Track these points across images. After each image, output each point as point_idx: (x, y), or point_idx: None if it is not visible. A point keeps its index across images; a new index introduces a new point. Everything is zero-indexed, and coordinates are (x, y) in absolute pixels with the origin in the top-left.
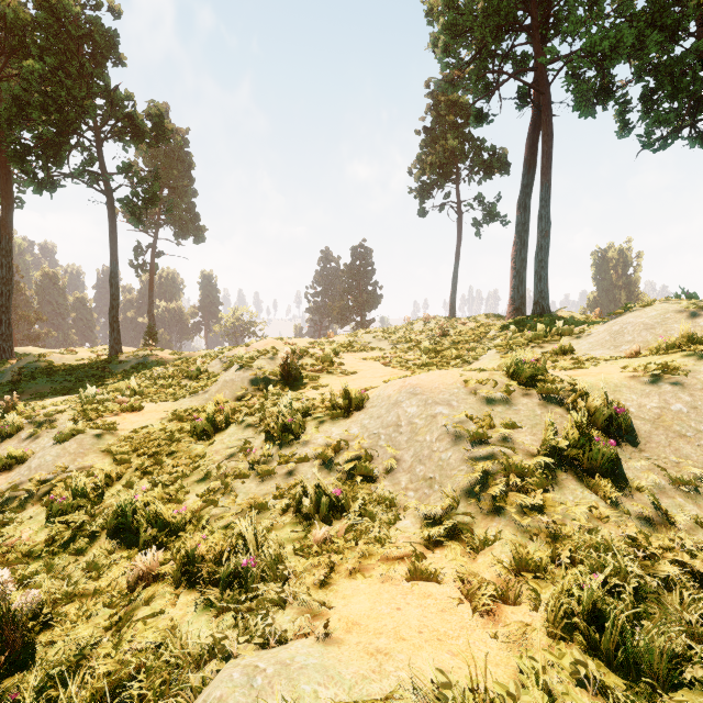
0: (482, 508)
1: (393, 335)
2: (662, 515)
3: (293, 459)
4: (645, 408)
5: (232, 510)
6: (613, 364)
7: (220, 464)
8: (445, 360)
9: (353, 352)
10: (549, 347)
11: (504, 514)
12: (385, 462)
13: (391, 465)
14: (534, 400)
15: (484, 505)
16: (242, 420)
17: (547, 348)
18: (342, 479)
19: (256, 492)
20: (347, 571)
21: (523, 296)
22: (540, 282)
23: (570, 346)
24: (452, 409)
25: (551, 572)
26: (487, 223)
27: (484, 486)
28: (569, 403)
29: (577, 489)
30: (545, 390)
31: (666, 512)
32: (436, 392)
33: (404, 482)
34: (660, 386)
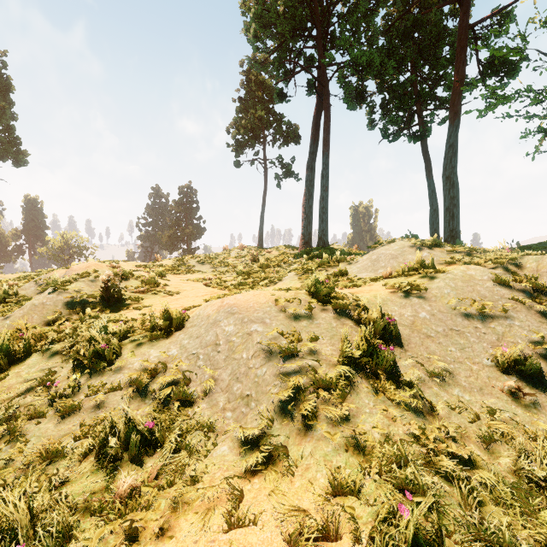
0: (296, 422)
1: (214, 260)
2: (428, 404)
3: (104, 389)
4: (404, 316)
5: (17, 462)
6: (377, 283)
7: (10, 403)
8: (256, 281)
9: (178, 274)
10: (332, 271)
11: (316, 427)
12: (203, 384)
13: (209, 385)
14: (330, 314)
15: (298, 420)
16: (48, 347)
17: (330, 271)
18: (157, 406)
19: (53, 434)
20: (154, 533)
21: (310, 233)
22: (323, 223)
23: (346, 270)
24: (265, 326)
25: (364, 488)
26: (285, 178)
27: (297, 399)
28: (355, 316)
29: (369, 391)
30: (338, 306)
31: (431, 402)
32: (251, 311)
33: (222, 403)
34: (411, 299)
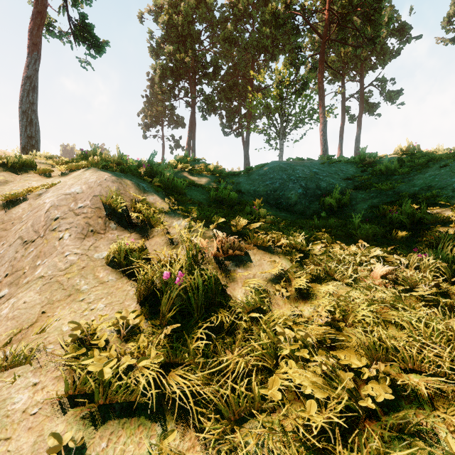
0: None
1: None
2: None
3: None
4: None
5: None
6: None
7: None
8: None
9: None
10: None
11: None
12: None
13: None
14: None
15: None
16: None
17: None
18: None
19: None
20: None
21: None
22: None
23: None
24: None
25: None
26: (176, 148)
27: None
28: None
29: None
30: None
31: None
32: None
33: None
34: None
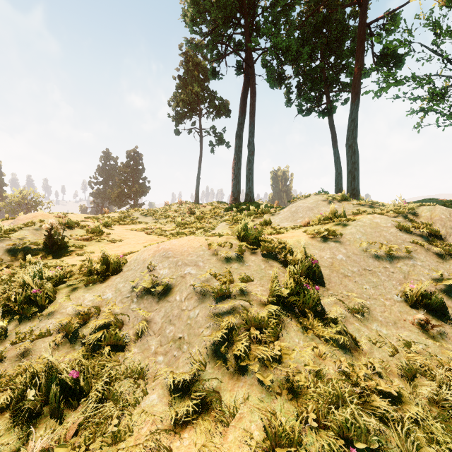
0: (228, 366)
1: (156, 213)
2: (352, 340)
3: (31, 336)
4: (324, 258)
5: None
6: (297, 230)
7: None
8: (192, 230)
9: (123, 224)
10: (258, 221)
11: (249, 371)
12: (135, 327)
13: (142, 328)
14: (259, 257)
15: (230, 363)
16: None
17: (256, 221)
18: (87, 351)
19: None
20: None
21: (239, 191)
22: (249, 182)
23: (270, 220)
24: (198, 269)
25: (302, 440)
26: (218, 145)
27: (229, 341)
28: (281, 258)
29: (299, 330)
30: (266, 249)
31: (355, 338)
32: (185, 255)
33: (154, 346)
34: (329, 243)
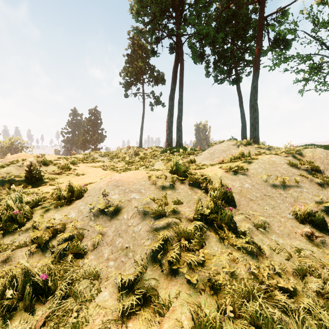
0: (164, 269)
1: (110, 154)
2: (257, 248)
3: (12, 246)
4: (235, 187)
5: None
6: (215, 166)
7: None
8: (137, 167)
9: (86, 163)
10: (185, 160)
11: (180, 273)
12: (92, 239)
13: (97, 240)
14: (187, 186)
15: (165, 266)
16: None
17: (184, 160)
18: (55, 258)
19: None
20: None
21: (171, 138)
22: (179, 132)
23: (194, 159)
24: (141, 194)
25: (222, 328)
26: (156, 105)
27: (164, 250)
28: (203, 187)
29: (217, 241)
30: (192, 180)
31: (260, 246)
32: (131, 184)
33: (107, 254)
34: (238, 176)
